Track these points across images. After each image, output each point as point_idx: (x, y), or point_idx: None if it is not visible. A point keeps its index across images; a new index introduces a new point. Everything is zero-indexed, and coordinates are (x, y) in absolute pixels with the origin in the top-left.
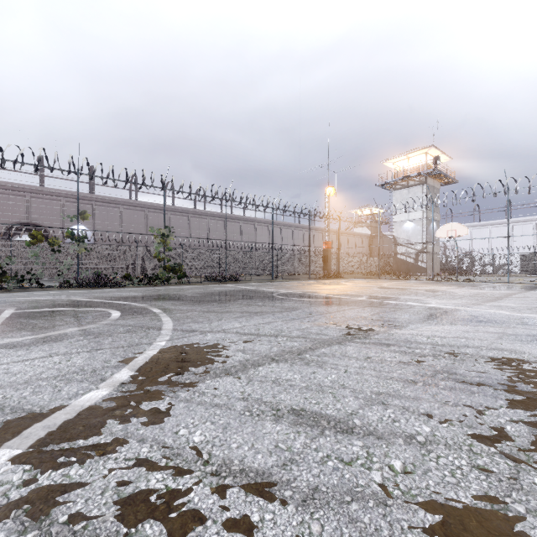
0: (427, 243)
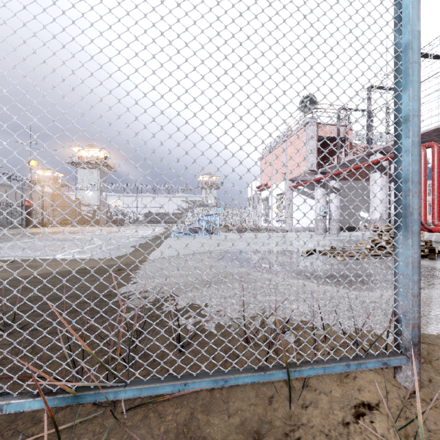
0: (101, 205)
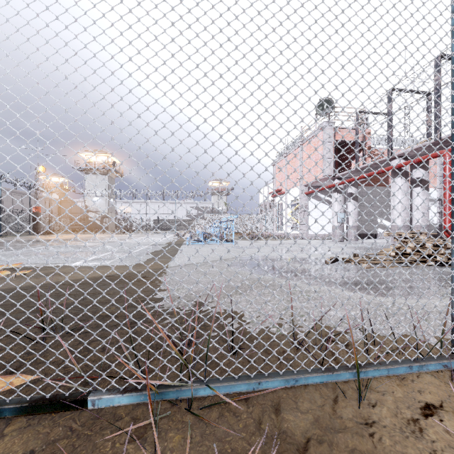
0: (109, 212)
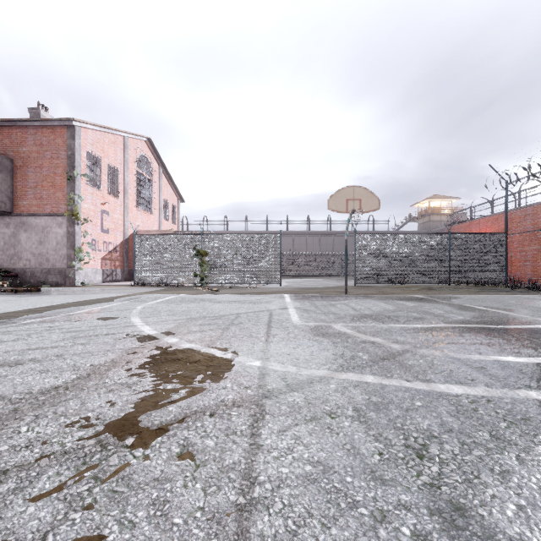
0: None
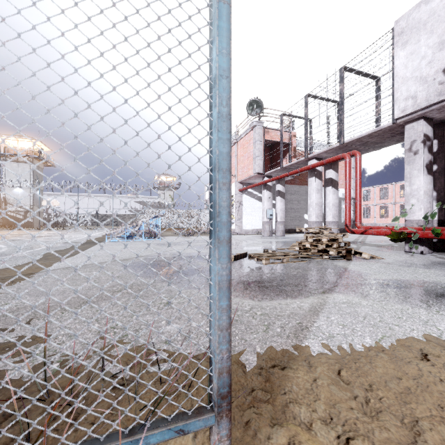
0: (34, 205)
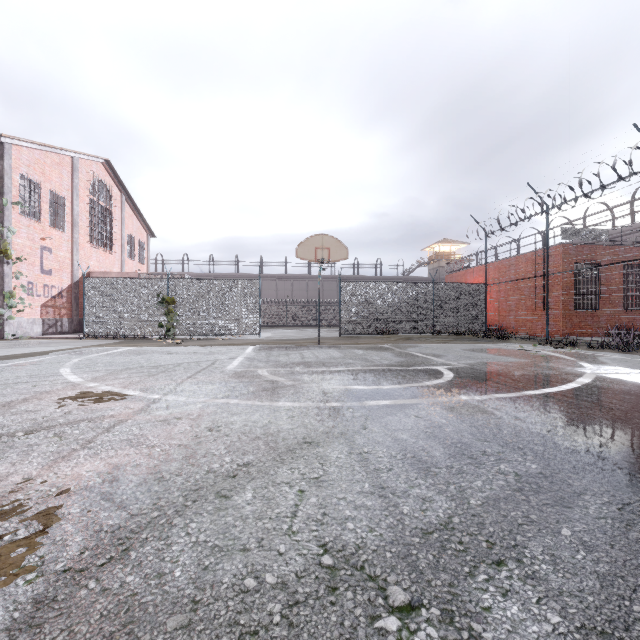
0: None
